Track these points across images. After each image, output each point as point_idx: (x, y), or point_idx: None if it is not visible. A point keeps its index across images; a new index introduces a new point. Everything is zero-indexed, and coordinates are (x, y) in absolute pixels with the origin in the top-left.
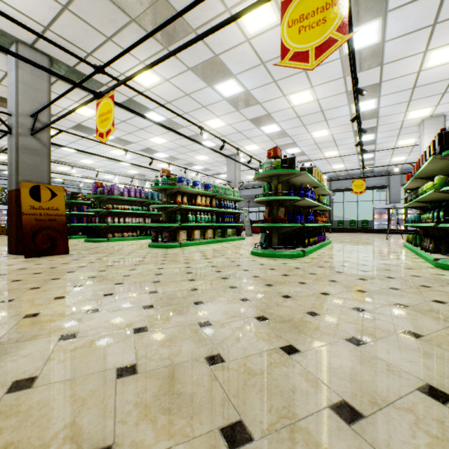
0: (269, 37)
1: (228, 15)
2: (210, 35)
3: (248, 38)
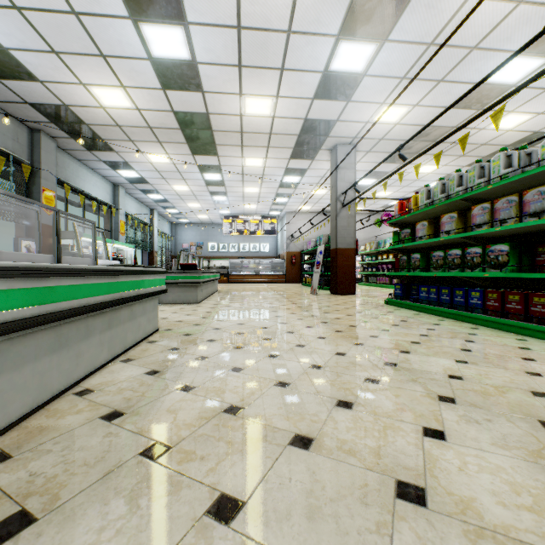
0: (532, 108)
1: (513, 129)
2: (538, 126)
3: (537, 114)
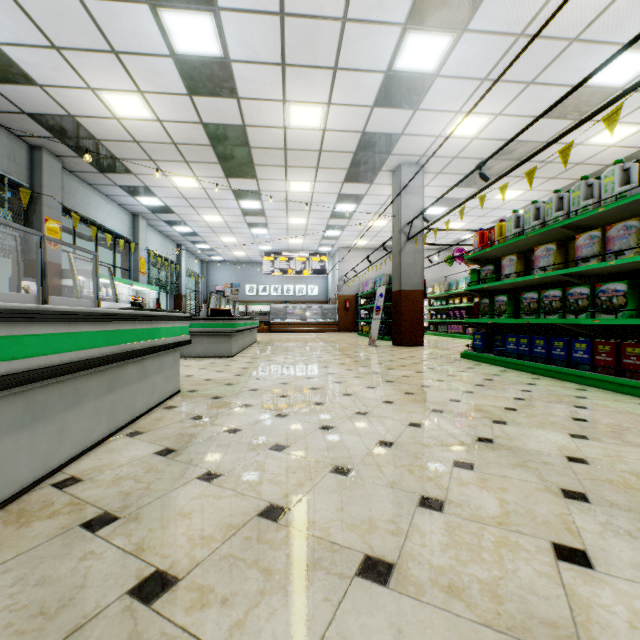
0: None
1: (616, 144)
2: None
3: None
